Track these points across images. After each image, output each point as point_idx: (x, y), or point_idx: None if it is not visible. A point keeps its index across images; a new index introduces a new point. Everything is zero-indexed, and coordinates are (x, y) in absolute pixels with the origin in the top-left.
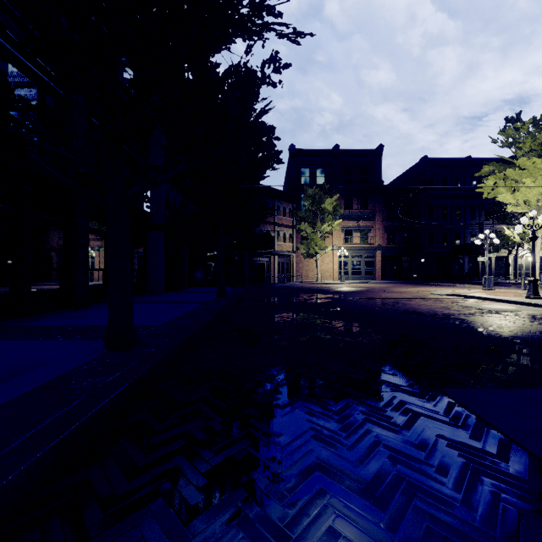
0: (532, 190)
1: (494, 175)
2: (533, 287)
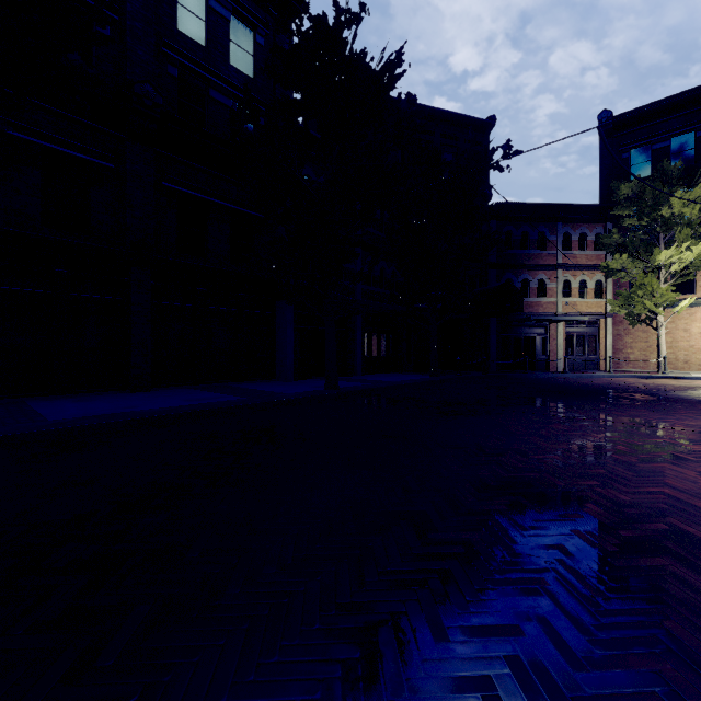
0: None
1: None
2: None
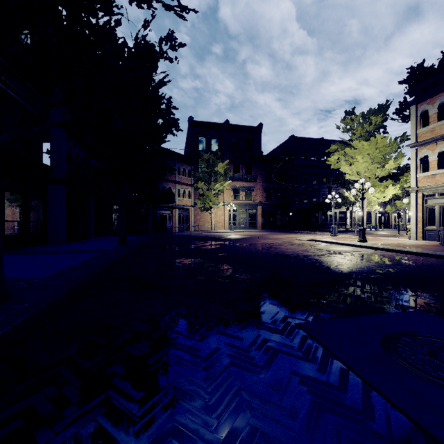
0: (361, 164)
1: (338, 152)
2: (362, 234)
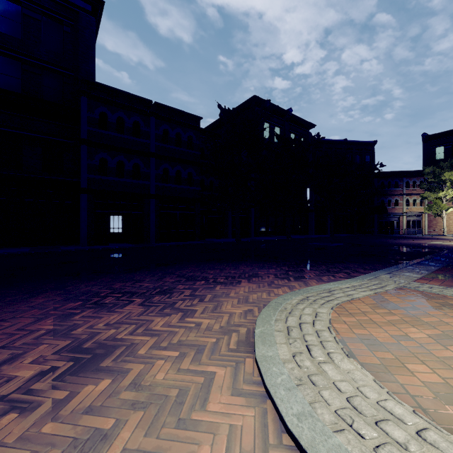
0: None
1: None
2: None
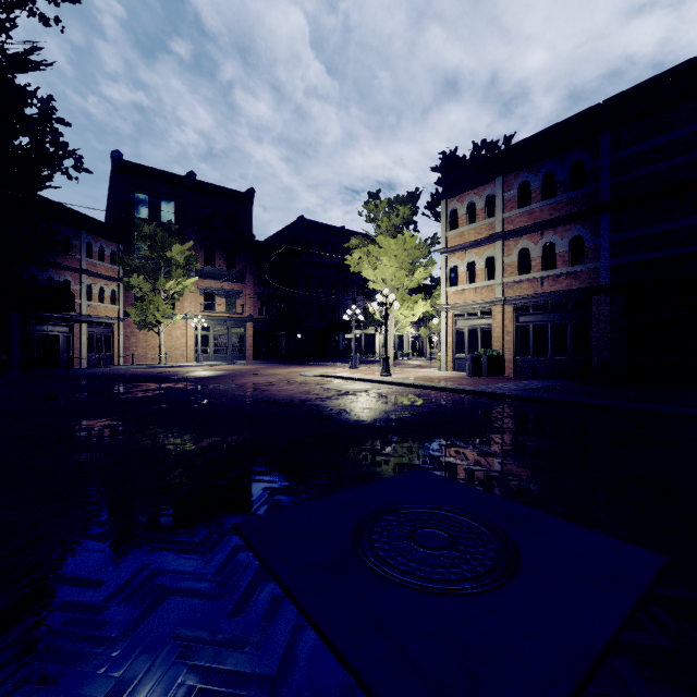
0: (388, 269)
1: (360, 249)
2: (386, 365)
